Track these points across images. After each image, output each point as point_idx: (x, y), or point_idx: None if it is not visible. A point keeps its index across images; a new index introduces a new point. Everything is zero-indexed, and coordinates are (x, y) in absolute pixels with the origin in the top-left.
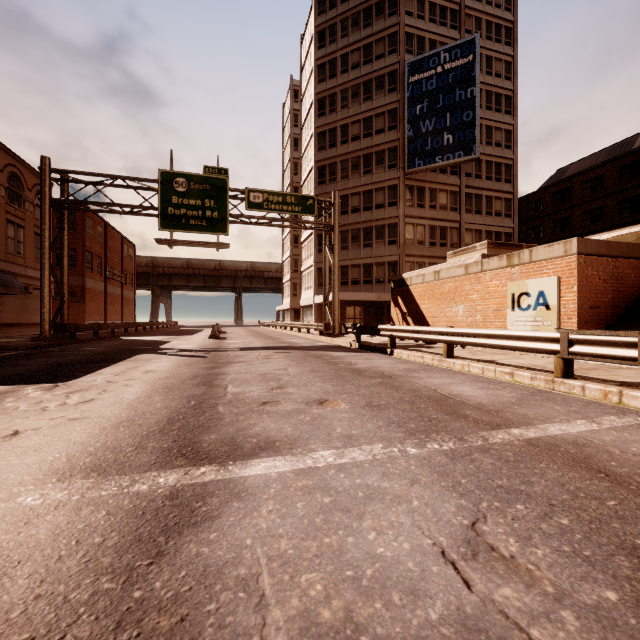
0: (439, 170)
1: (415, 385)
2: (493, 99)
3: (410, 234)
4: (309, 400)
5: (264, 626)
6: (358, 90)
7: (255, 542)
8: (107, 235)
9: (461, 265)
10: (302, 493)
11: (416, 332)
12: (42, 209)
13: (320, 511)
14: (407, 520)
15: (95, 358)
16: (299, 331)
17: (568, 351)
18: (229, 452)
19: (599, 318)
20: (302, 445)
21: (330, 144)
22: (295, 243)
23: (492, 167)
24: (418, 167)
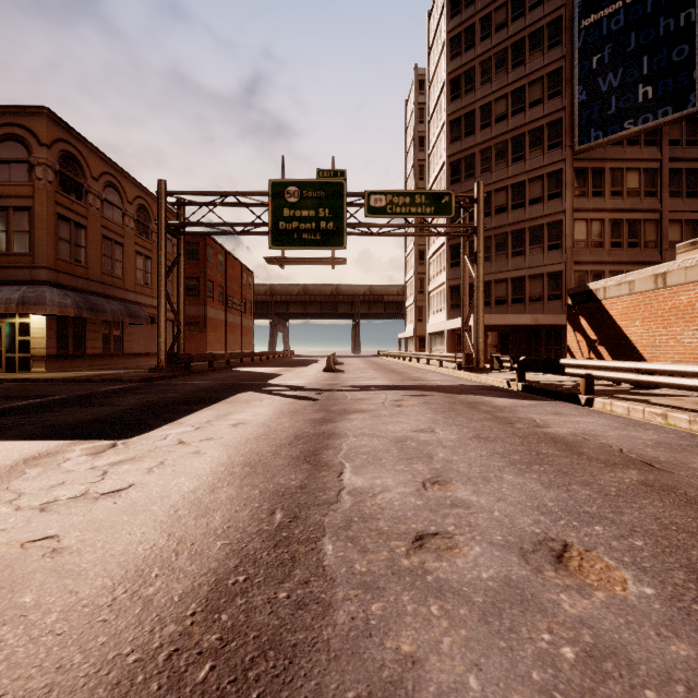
0: (626, 142)
1: None
2: None
3: (581, 234)
4: (521, 539)
5: None
6: (504, 56)
7: None
8: (227, 264)
9: None
10: None
11: (646, 372)
12: (158, 235)
13: None
14: None
15: (192, 396)
16: (428, 363)
17: None
18: None
19: None
20: None
21: (466, 132)
22: (420, 259)
23: None
24: (595, 141)
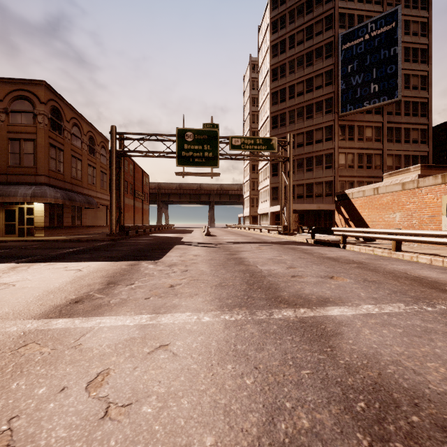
0: (365, 111)
1: (386, 269)
2: (410, 53)
3: (342, 160)
4: (321, 276)
5: (429, 381)
6: (302, 59)
7: (379, 346)
8: (135, 170)
9: (398, 183)
10: (379, 326)
11: (366, 232)
12: (112, 157)
13: (401, 335)
14: None
15: (154, 247)
16: (260, 231)
17: None
18: (306, 302)
19: None
20: (348, 301)
21: (281, 100)
22: (253, 170)
23: (410, 105)
24: (349, 111)
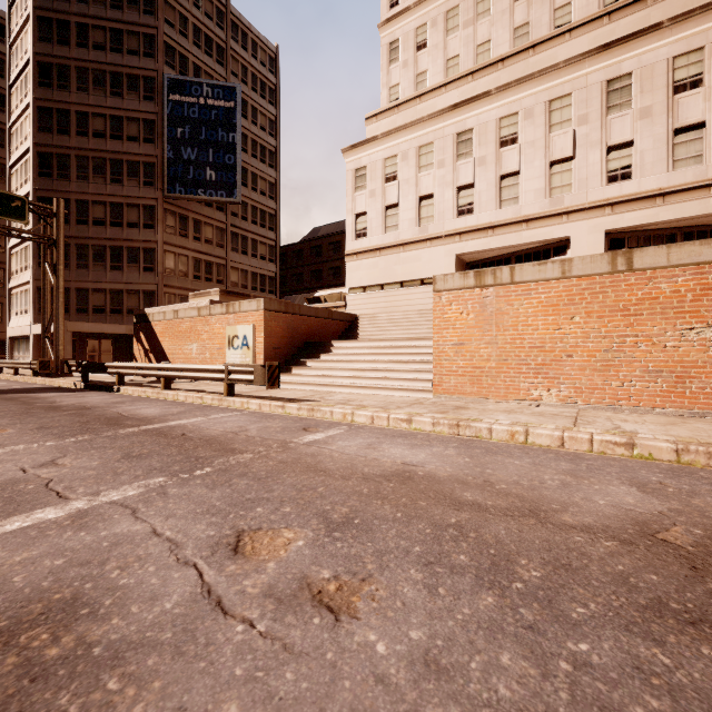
0: (205, 202)
1: (106, 412)
2: (259, 149)
3: (171, 263)
4: None
5: None
6: (103, 78)
7: None
8: None
9: (195, 307)
10: None
11: (140, 368)
12: None
13: None
14: (11, 465)
15: None
16: (1, 372)
17: (228, 378)
18: None
19: (280, 356)
20: None
21: (60, 128)
22: None
23: (258, 213)
24: (179, 194)
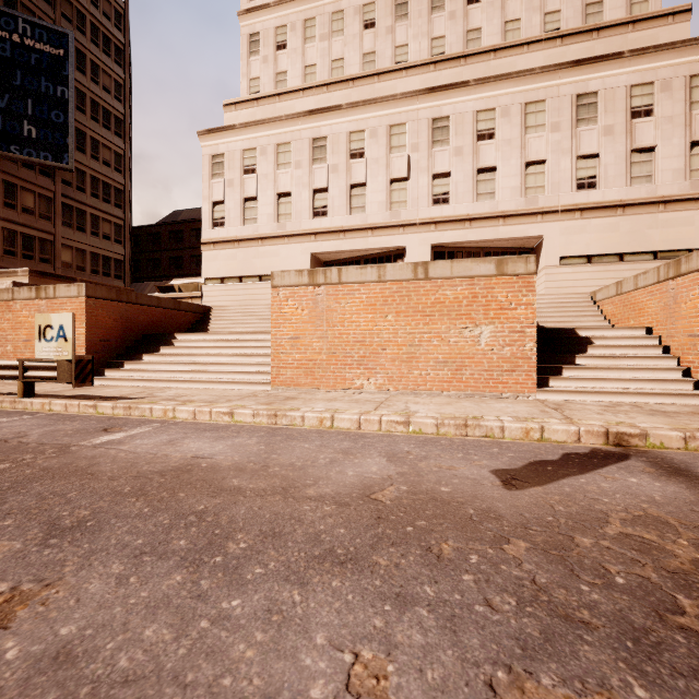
0: (22, 162)
1: None
2: (101, 112)
3: None
4: None
5: None
6: None
7: None
8: None
9: None
10: None
11: None
12: None
13: None
14: None
15: None
16: None
17: (24, 376)
18: None
19: (110, 349)
20: None
21: None
22: None
23: (100, 185)
24: None
